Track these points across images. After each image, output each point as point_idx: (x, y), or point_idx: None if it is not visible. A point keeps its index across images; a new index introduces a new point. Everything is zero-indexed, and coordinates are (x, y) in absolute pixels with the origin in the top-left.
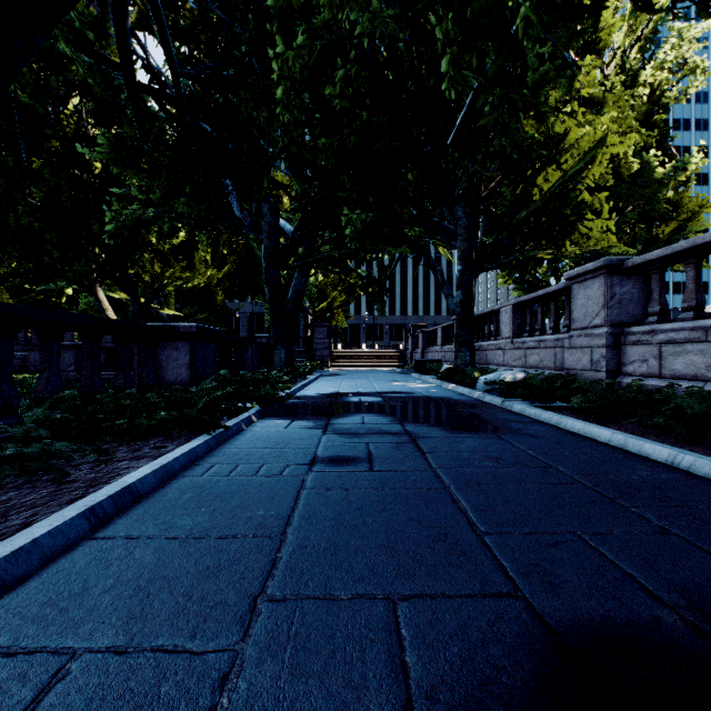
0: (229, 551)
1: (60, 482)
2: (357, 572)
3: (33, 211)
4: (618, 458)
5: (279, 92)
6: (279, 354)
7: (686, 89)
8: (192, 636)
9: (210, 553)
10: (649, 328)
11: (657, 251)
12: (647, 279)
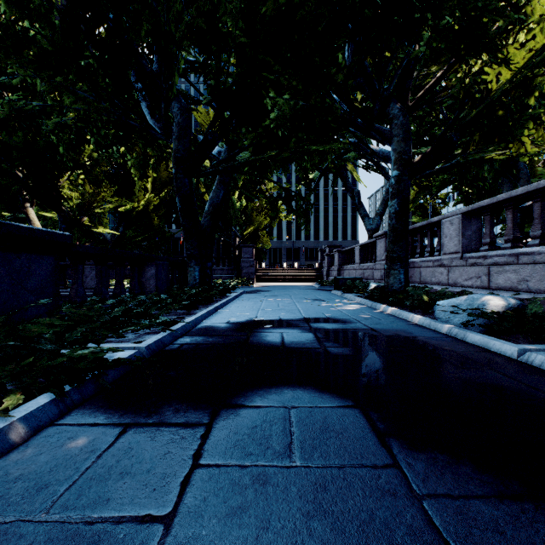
0: None
1: None
2: None
3: None
4: None
5: None
6: (192, 272)
7: None
8: None
9: None
10: None
11: None
12: None
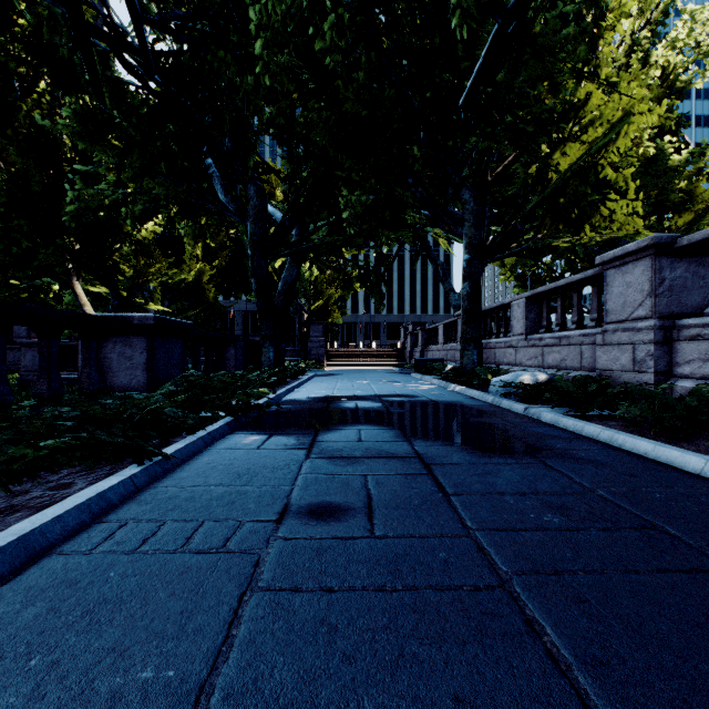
0: None
1: None
2: None
3: None
4: None
5: (261, 44)
6: (267, 353)
7: (701, 72)
8: None
9: None
10: None
11: None
12: (702, 261)
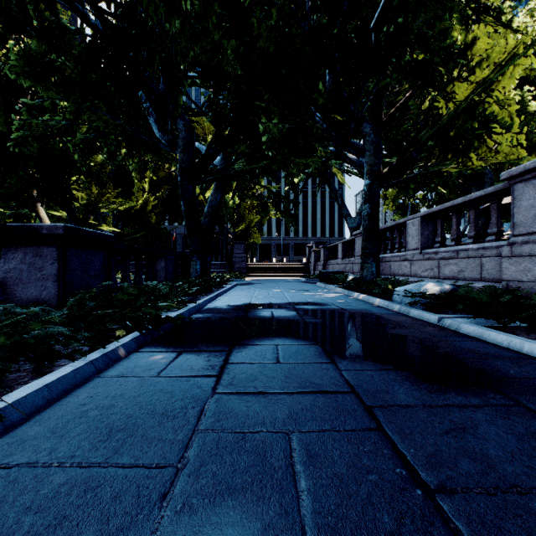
0: None
1: None
2: None
3: None
4: None
5: None
6: (194, 265)
7: None
8: None
9: None
10: None
11: None
12: None
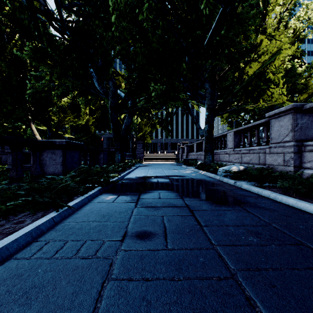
0: None
1: None
2: None
3: None
4: None
5: (114, 17)
6: (117, 156)
7: (311, 31)
8: None
9: None
10: None
11: None
12: None
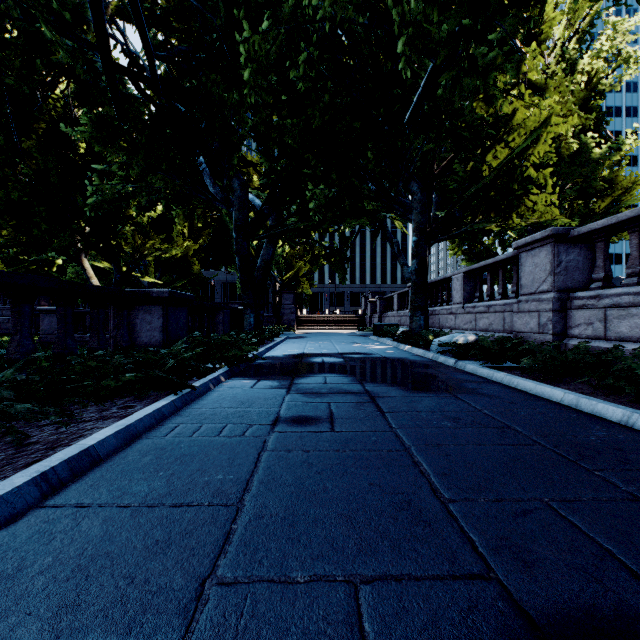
0: (181, 522)
1: (18, 445)
2: (315, 548)
3: (23, 187)
4: (572, 418)
5: (247, 74)
6: (248, 318)
7: (620, 77)
8: (127, 632)
9: (161, 525)
10: (594, 293)
11: (602, 221)
12: (591, 247)
